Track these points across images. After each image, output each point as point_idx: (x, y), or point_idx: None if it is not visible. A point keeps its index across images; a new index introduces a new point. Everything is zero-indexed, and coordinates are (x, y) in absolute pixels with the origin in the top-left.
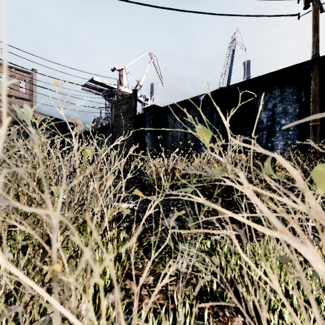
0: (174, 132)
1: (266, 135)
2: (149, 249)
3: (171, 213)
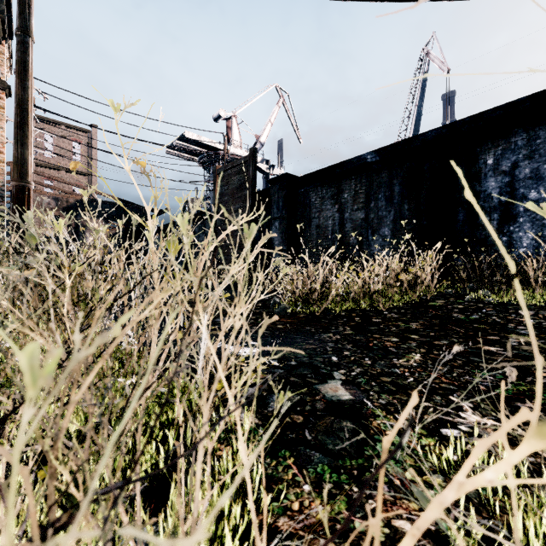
0: (322, 219)
1: (497, 221)
2: (307, 456)
3: (336, 368)
